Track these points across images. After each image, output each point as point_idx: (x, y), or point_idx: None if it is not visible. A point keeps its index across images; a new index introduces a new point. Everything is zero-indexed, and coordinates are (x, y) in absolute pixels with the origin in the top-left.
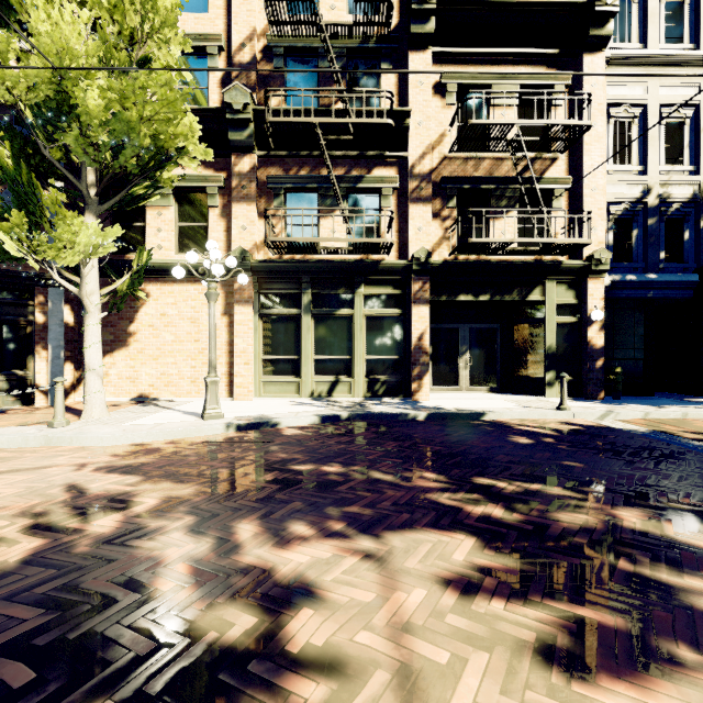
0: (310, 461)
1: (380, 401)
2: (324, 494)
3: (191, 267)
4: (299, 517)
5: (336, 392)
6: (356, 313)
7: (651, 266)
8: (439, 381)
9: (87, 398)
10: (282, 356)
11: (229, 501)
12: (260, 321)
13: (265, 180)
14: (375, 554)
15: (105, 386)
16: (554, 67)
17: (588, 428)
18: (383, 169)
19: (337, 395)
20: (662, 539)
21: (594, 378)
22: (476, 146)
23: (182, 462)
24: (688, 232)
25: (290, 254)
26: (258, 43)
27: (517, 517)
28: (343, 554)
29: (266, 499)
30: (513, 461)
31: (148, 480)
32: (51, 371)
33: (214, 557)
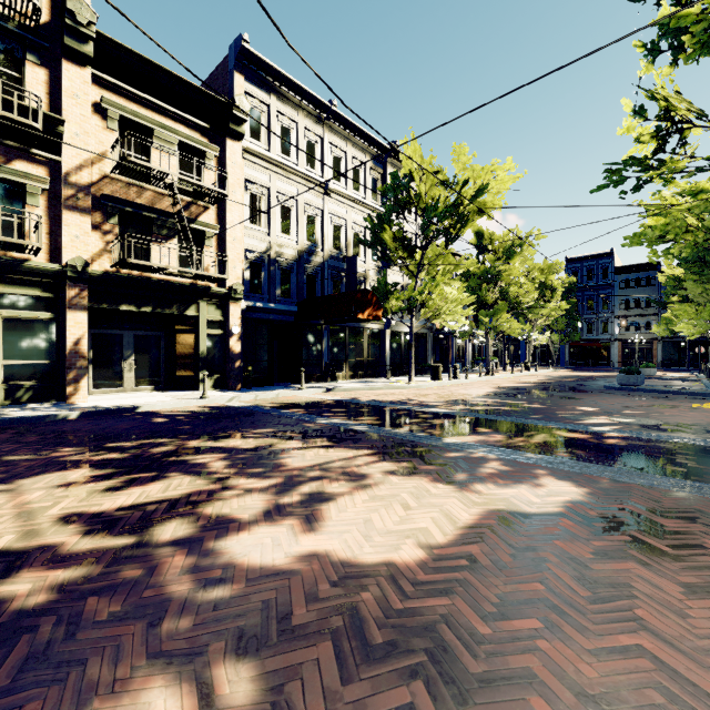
0: None
1: (24, 408)
2: None
3: None
4: None
5: None
6: None
7: (272, 298)
8: (102, 384)
9: None
10: None
11: None
12: None
13: None
14: (6, 489)
15: None
16: (207, 137)
17: (214, 408)
18: (29, 165)
19: None
20: (201, 447)
21: (235, 375)
22: (138, 177)
23: None
24: (293, 279)
25: None
26: None
27: (127, 455)
28: None
29: None
30: (144, 432)
31: None
32: None
33: None
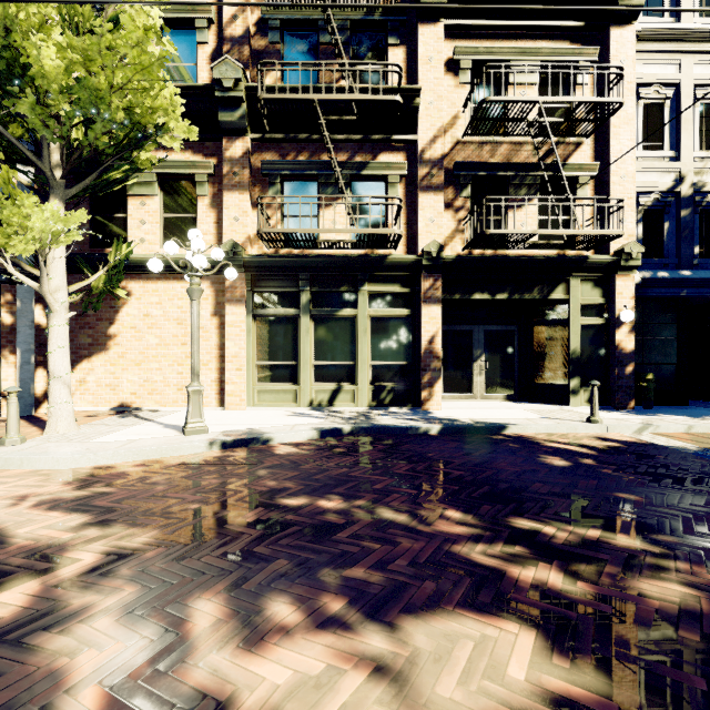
0: (304, 492)
1: (387, 411)
2: (319, 546)
3: (170, 259)
4: (282, 588)
5: (338, 401)
6: (360, 314)
7: (685, 262)
8: (451, 388)
9: (51, 409)
10: (279, 361)
11: (191, 557)
12: (254, 322)
13: (259, 167)
14: (389, 664)
15: (83, 394)
16: (578, 42)
17: (628, 446)
18: (390, 155)
19: (339, 405)
20: None
21: (624, 385)
22: (492, 129)
23: (147, 494)
24: None
25: (287, 248)
26: (252, 15)
27: (585, 589)
28: (341, 664)
29: (241, 554)
30: (554, 493)
31: (96, 522)
32: (19, 378)
33: (147, 671)
